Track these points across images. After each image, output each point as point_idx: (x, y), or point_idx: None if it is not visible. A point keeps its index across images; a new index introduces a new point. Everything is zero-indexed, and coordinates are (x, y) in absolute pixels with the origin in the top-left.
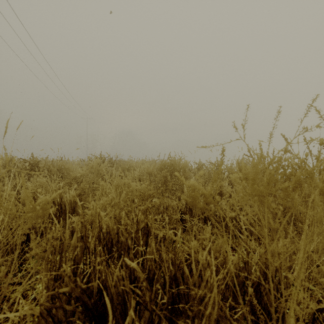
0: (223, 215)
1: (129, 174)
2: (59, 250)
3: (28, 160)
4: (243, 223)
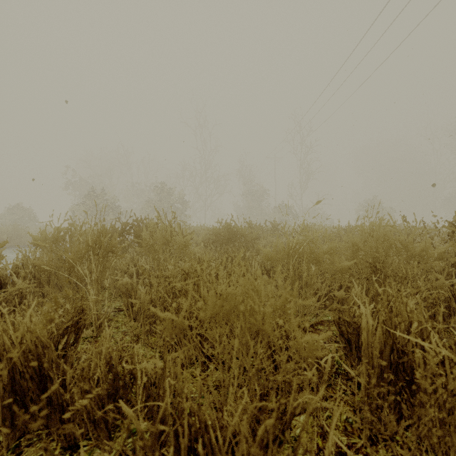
0: None
1: None
2: None
3: None
4: None
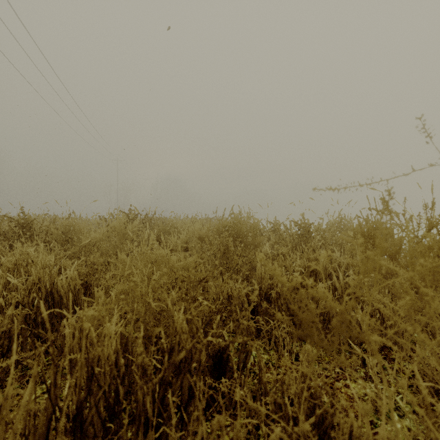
0: (321, 309)
1: (171, 239)
2: (41, 377)
3: (32, 217)
4: (356, 323)
